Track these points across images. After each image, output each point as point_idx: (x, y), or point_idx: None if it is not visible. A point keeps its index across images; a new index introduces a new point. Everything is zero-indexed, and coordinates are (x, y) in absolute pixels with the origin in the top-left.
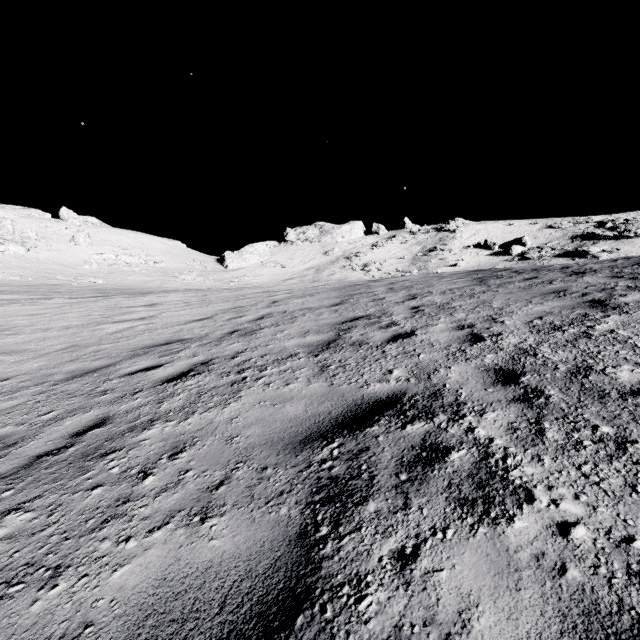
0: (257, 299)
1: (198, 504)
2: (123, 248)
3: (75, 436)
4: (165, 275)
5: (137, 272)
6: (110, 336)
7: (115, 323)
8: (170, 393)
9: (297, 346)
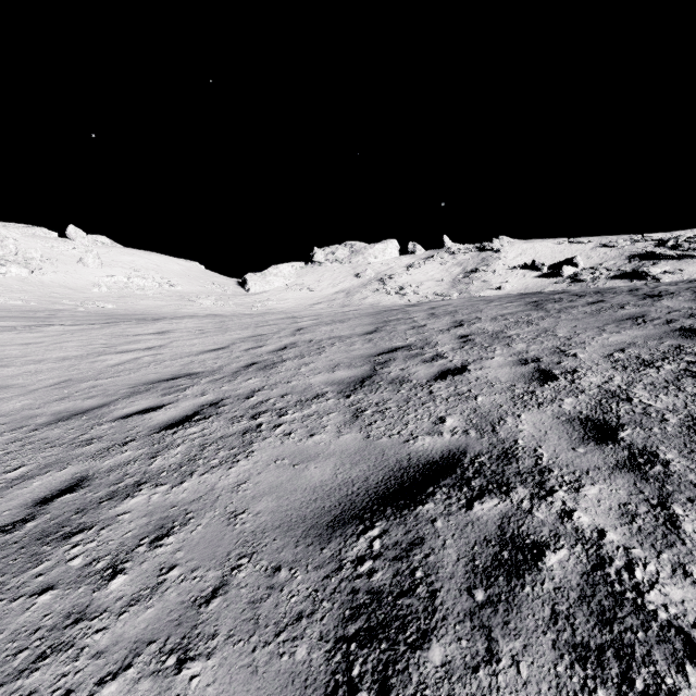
0: (280, 326)
1: (177, 631)
2: (136, 270)
3: (39, 504)
4: (181, 299)
5: (150, 296)
6: (110, 369)
7: (118, 353)
8: (167, 444)
9: (325, 383)
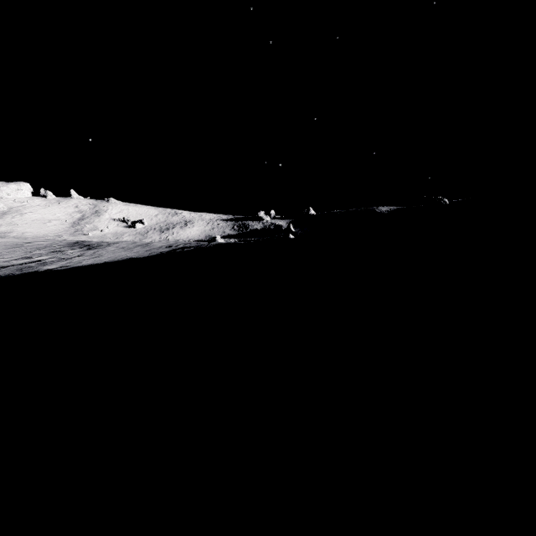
0: None
1: None
2: None
3: None
4: None
5: None
6: None
7: None
8: None
9: None
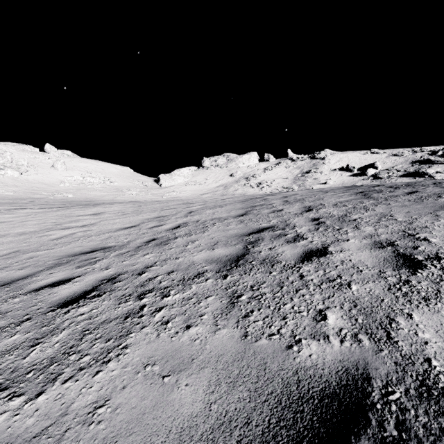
0: (177, 209)
1: None
2: (88, 172)
3: None
4: (117, 191)
5: (97, 189)
6: (50, 242)
7: (61, 230)
8: (54, 327)
9: (205, 261)
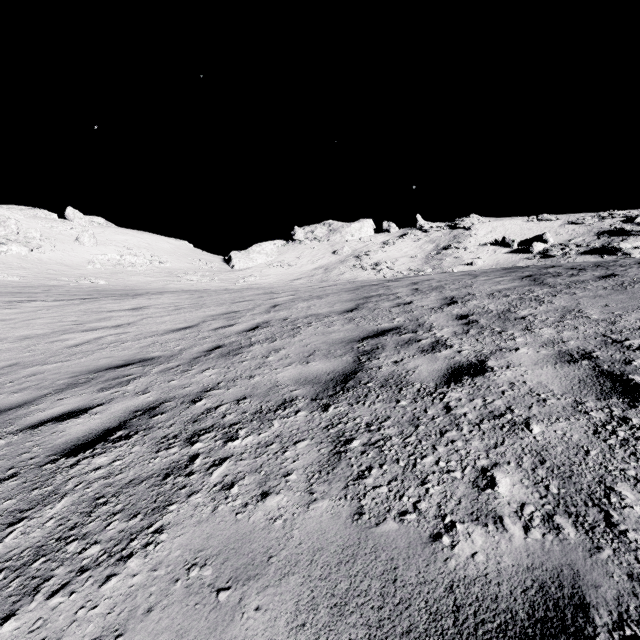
0: (256, 302)
1: None
2: (128, 248)
3: None
4: (170, 275)
5: (141, 272)
6: (66, 350)
7: (83, 332)
8: (50, 491)
9: (295, 382)
